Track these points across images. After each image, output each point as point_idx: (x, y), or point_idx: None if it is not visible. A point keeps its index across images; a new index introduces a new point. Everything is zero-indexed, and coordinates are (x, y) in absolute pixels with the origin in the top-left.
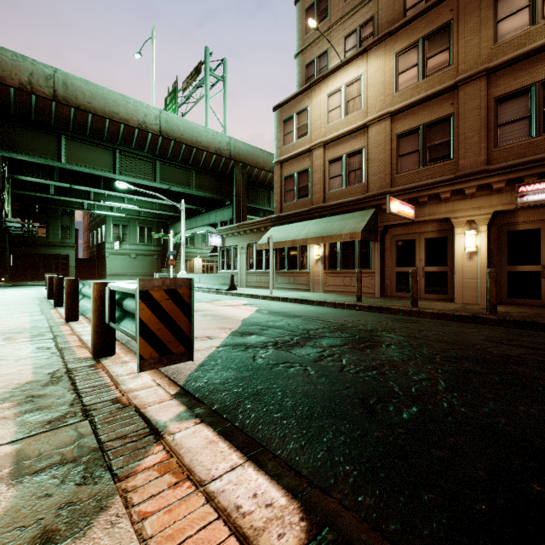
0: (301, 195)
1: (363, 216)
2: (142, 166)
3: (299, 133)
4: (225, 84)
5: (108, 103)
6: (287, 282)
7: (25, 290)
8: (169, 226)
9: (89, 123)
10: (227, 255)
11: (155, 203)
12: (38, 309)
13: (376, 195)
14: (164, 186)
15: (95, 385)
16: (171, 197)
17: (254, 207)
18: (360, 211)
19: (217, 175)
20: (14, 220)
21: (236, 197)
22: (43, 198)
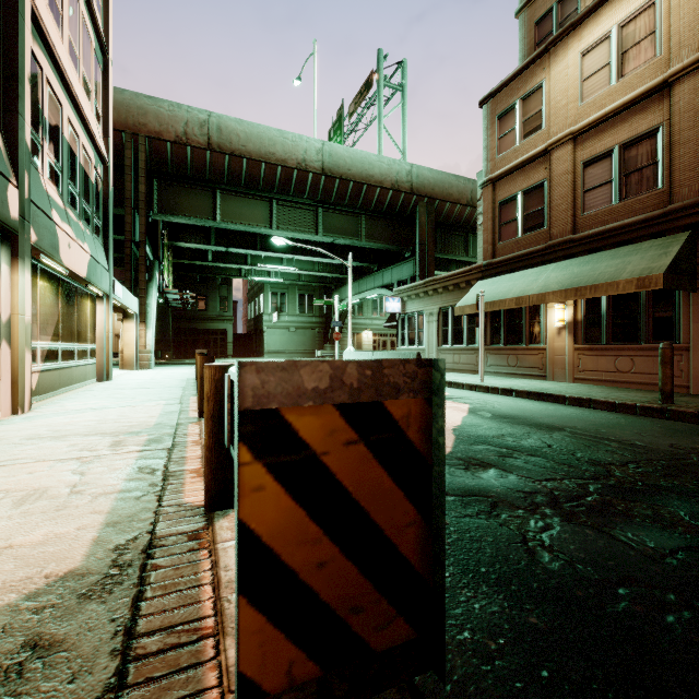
0: (530, 226)
1: (662, 247)
2: (302, 216)
3: (525, 129)
4: (404, 94)
5: (264, 143)
6: (504, 363)
7: (181, 369)
8: (333, 292)
9: (244, 170)
10: (409, 325)
11: (317, 263)
12: (179, 395)
13: (693, 205)
14: (327, 240)
15: (175, 621)
16: (335, 254)
17: (442, 259)
18: (654, 239)
19: (393, 219)
20: (172, 292)
21: (419, 245)
22: (203, 267)
